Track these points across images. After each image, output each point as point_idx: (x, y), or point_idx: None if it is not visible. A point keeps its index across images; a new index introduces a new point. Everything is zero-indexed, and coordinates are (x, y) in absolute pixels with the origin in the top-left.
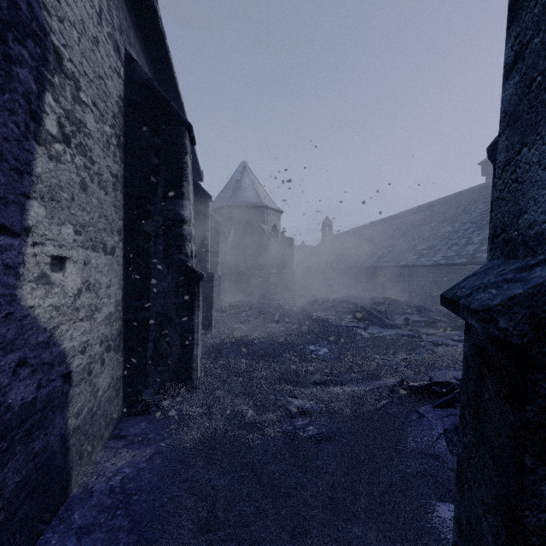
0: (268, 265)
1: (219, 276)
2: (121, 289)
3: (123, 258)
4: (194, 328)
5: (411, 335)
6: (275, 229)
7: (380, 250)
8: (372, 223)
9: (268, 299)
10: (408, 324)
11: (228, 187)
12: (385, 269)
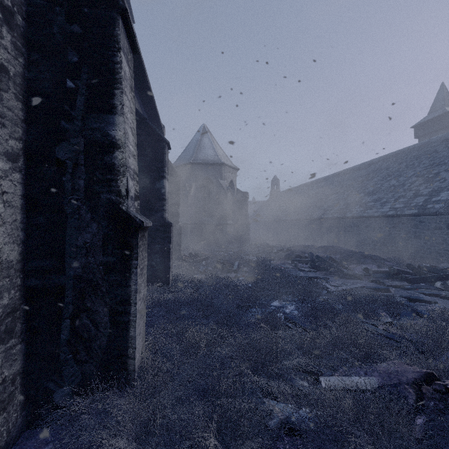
0: (225, 217)
1: (180, 227)
2: (18, 243)
3: (23, 198)
4: (129, 299)
5: (378, 288)
6: (231, 185)
7: (325, 203)
8: (316, 180)
9: (225, 247)
10: (368, 274)
11: (189, 147)
12: (331, 220)
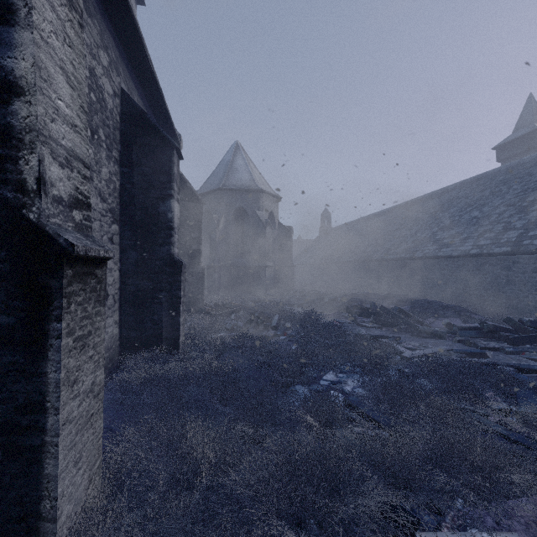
0: (264, 257)
1: (202, 269)
2: None
3: None
4: (44, 400)
5: (471, 352)
6: (271, 217)
7: (388, 241)
8: (376, 213)
9: (264, 295)
10: (451, 332)
11: (218, 169)
12: (397, 261)
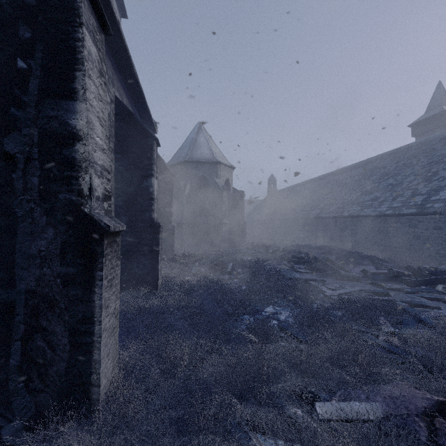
0: (221, 216)
1: (173, 226)
2: None
3: None
4: (93, 316)
5: (378, 292)
6: (227, 183)
7: (322, 202)
8: (312, 179)
9: (221, 247)
10: (366, 276)
11: (185, 145)
12: (328, 219)
